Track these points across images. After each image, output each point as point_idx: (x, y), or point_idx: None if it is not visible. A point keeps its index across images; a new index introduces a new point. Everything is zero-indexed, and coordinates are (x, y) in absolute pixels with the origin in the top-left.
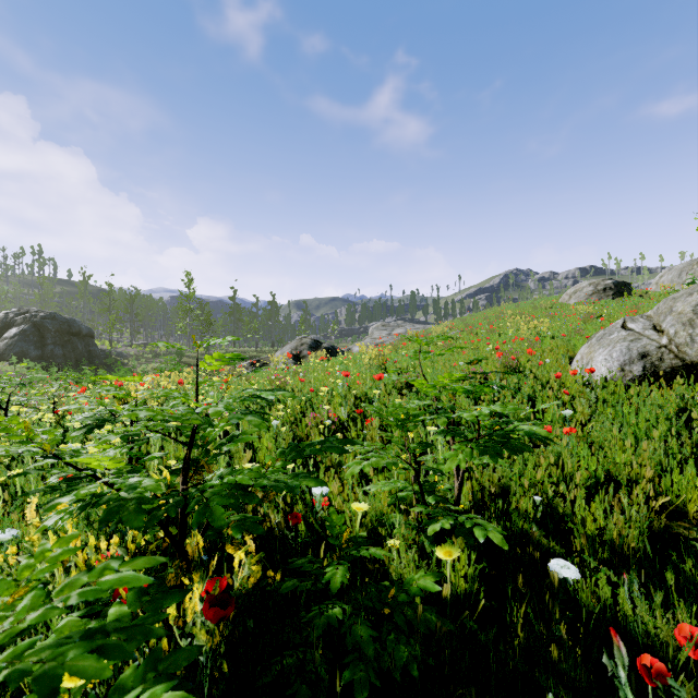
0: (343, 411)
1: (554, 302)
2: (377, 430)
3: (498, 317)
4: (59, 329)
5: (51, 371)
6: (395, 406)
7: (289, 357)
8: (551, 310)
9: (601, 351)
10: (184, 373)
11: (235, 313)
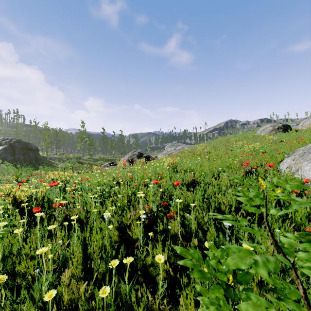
0: (153, 206)
1: (254, 134)
2: (179, 228)
3: (227, 142)
4: (22, 147)
5: (17, 166)
6: (216, 256)
7: (124, 164)
8: (253, 138)
9: (306, 163)
10: (66, 174)
11: (104, 139)
